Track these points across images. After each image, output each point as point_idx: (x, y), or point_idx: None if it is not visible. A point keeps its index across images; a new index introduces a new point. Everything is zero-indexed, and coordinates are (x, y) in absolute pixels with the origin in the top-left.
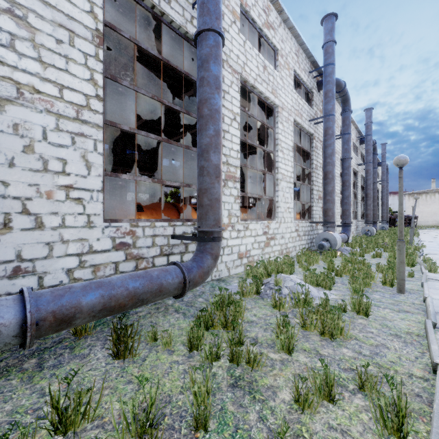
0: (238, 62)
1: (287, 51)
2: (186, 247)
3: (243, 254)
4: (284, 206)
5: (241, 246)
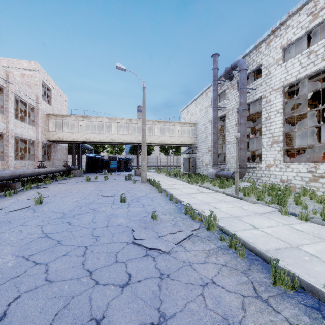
0: (280, 81)
1: None
2: (254, 171)
3: (285, 180)
4: None
5: (283, 176)
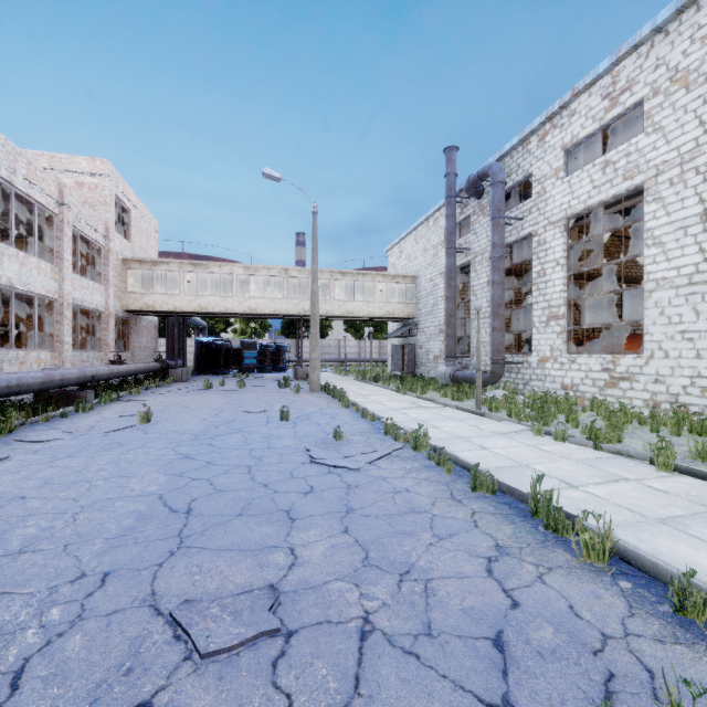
0: (561, 209)
1: (679, 57)
2: (519, 370)
3: (568, 386)
4: (664, 331)
5: (566, 378)
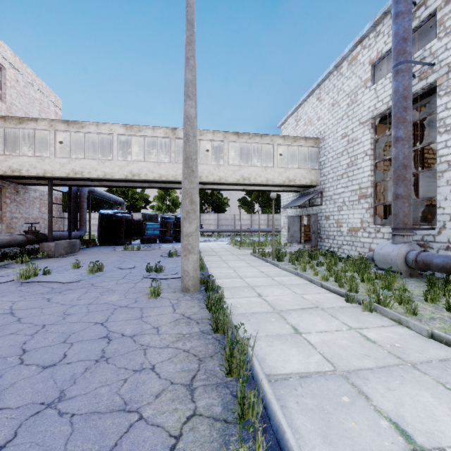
0: None
1: None
2: None
3: None
4: None
5: None
